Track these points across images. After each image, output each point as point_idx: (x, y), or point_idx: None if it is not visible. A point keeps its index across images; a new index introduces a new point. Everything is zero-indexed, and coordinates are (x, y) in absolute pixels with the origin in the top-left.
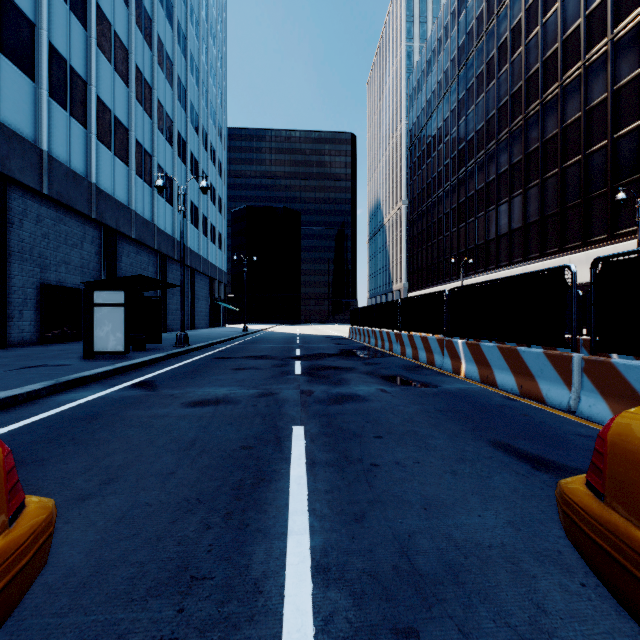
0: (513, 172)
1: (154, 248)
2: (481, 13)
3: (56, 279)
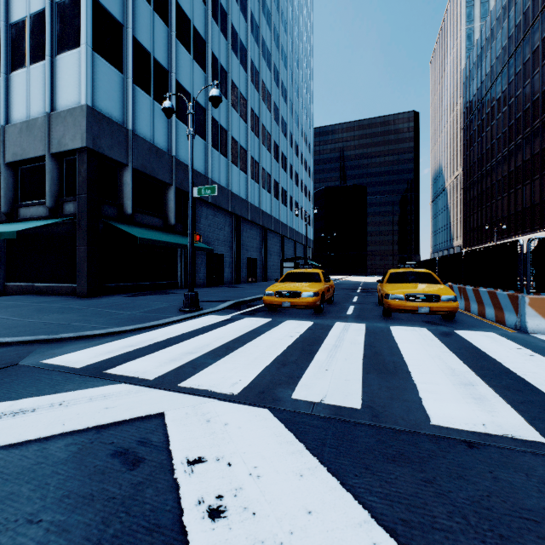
0: (543, 154)
1: (280, 233)
2: (519, 23)
3: (250, 255)
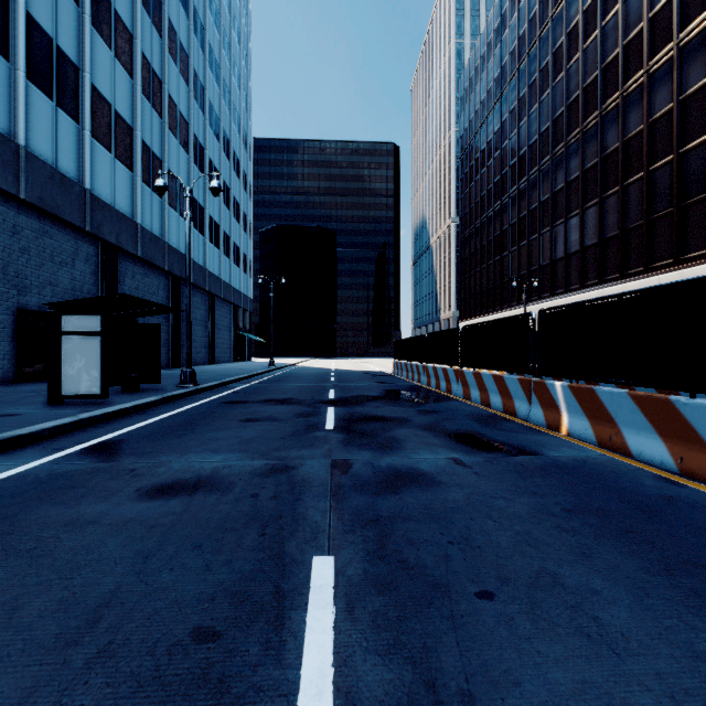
0: (586, 179)
1: (165, 269)
2: None
3: (39, 304)
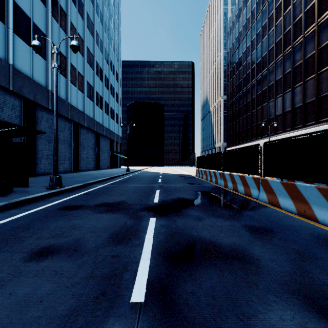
0: (307, 64)
1: (68, 118)
2: None
3: None
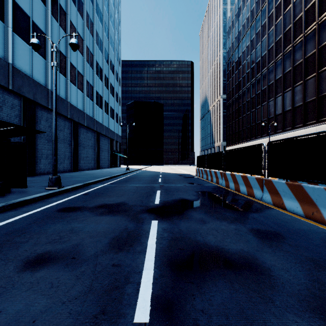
0: (307, 62)
1: (68, 117)
2: None
3: None
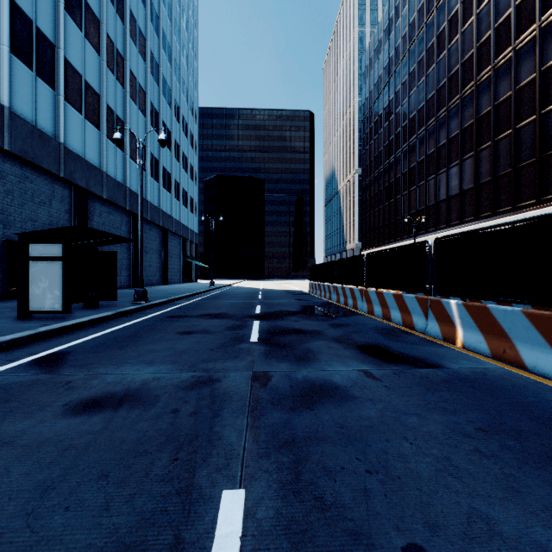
0: (464, 136)
1: (126, 209)
2: None
3: None
